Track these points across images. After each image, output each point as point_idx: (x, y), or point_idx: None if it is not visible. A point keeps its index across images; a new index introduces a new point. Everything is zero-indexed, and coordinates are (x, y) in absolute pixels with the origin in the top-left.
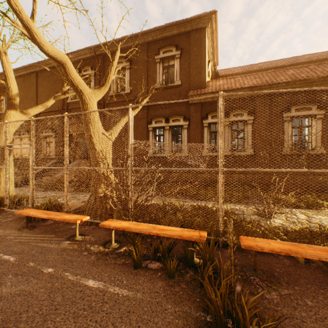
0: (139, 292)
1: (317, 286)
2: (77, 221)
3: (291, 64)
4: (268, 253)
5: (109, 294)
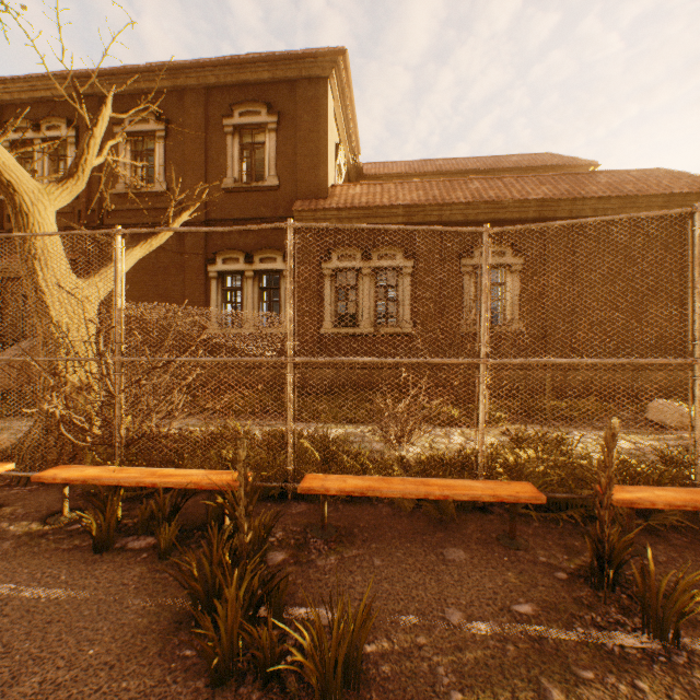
0: (87, 589)
1: (406, 539)
2: None
3: (489, 170)
4: (364, 502)
5: (19, 601)
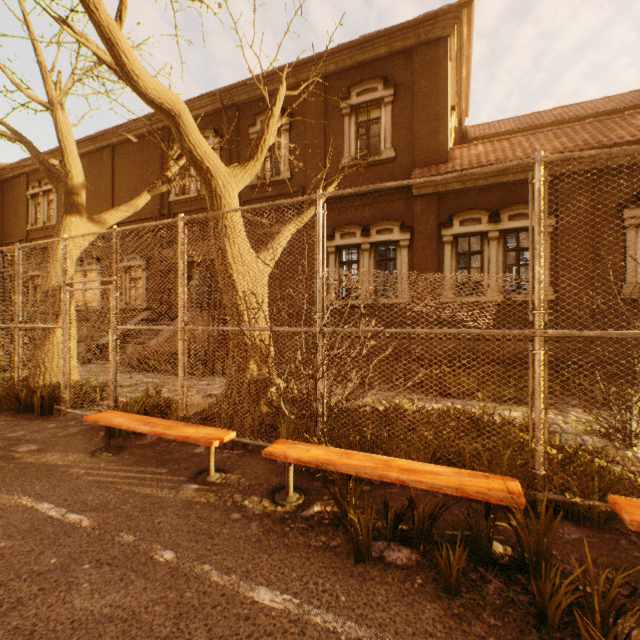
0: (386, 631)
1: None
2: (213, 443)
3: (630, 107)
4: None
5: (314, 632)
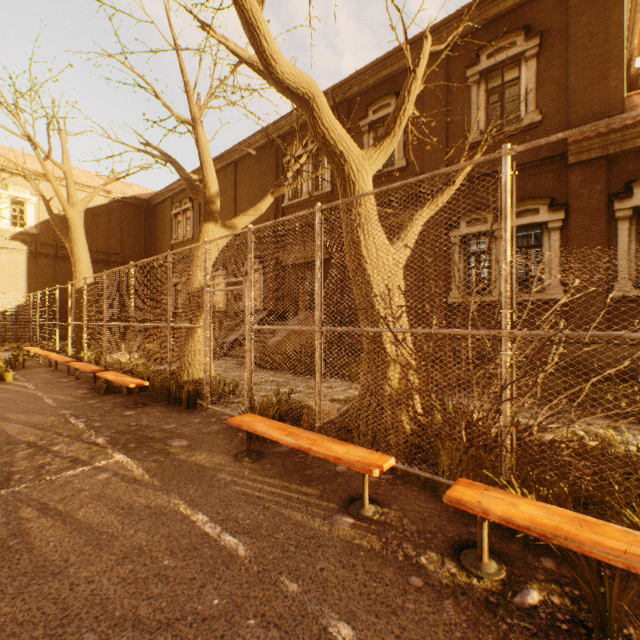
0: None
1: None
2: (373, 471)
3: None
4: None
5: None
